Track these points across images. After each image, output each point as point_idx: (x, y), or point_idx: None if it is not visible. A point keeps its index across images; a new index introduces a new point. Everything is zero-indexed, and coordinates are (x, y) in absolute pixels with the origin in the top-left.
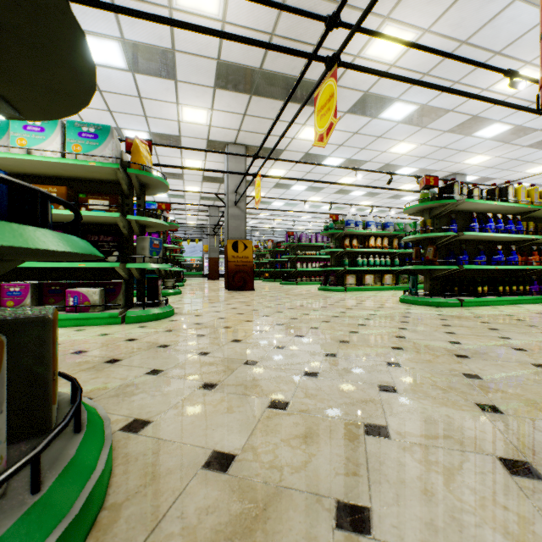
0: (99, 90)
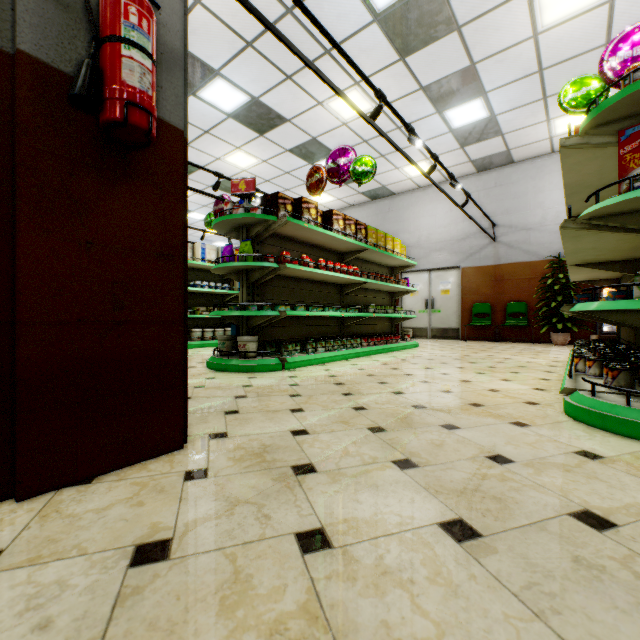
0: (289, 78)
